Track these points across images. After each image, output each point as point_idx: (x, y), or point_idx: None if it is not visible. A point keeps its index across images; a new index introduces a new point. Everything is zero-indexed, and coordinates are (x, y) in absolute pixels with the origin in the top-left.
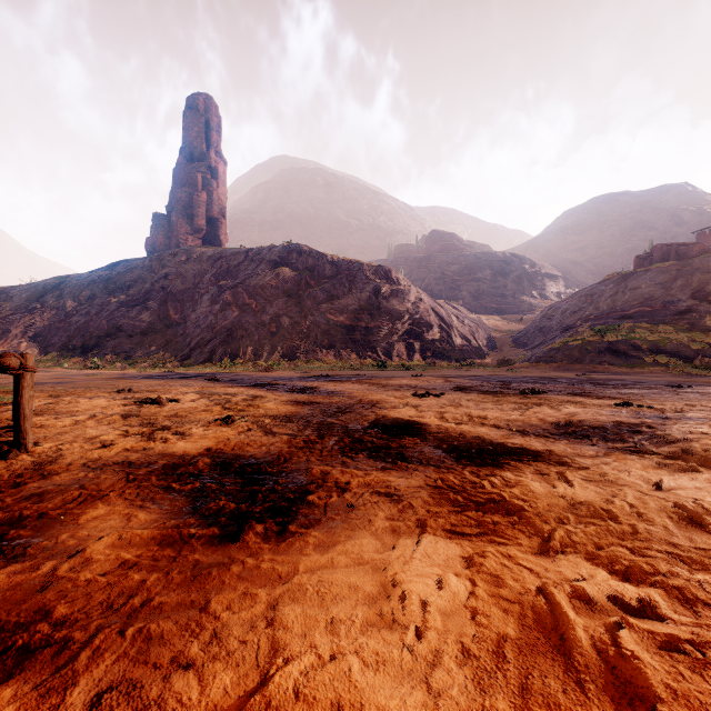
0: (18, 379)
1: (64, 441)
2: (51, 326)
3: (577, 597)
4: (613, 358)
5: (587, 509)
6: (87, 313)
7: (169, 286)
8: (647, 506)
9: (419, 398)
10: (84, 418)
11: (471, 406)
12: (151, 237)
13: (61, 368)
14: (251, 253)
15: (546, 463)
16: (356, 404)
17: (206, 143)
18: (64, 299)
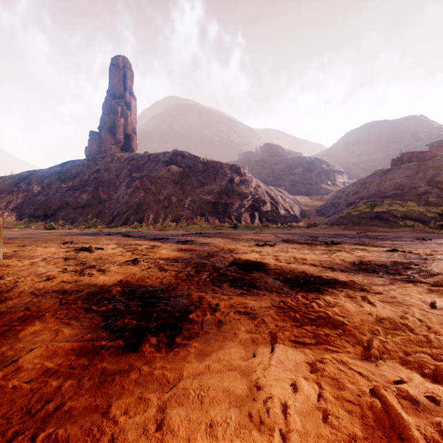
0: None
1: (21, 276)
2: (24, 202)
3: (403, 398)
4: (379, 222)
5: (389, 323)
6: (47, 194)
7: (100, 177)
8: (431, 320)
9: (260, 247)
10: (38, 260)
11: (294, 251)
12: (88, 146)
13: (30, 229)
14: (152, 156)
15: (352, 290)
16: (219, 251)
17: (123, 87)
18: (32, 185)
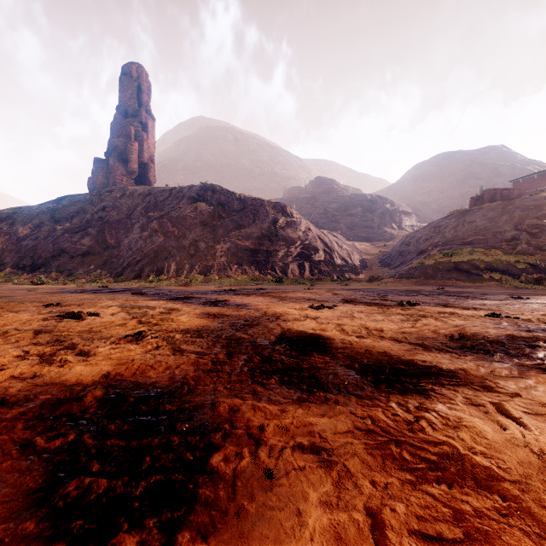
0: None
1: None
2: (4, 248)
3: None
4: (459, 275)
5: None
6: (36, 238)
7: (106, 216)
8: None
9: (316, 310)
10: None
11: (363, 317)
12: (92, 177)
13: (11, 283)
14: (174, 191)
15: (470, 388)
16: (261, 317)
17: (138, 103)
18: (17, 226)
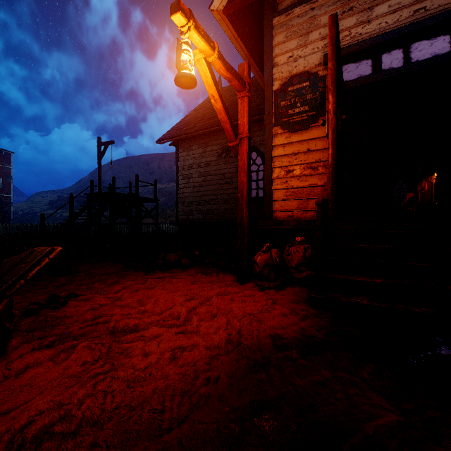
0: None
1: None
2: None
3: None
4: None
5: None
6: None
7: None
8: None
9: None
10: None
11: None
12: None
13: None
14: None
15: None
16: None
17: None
18: None
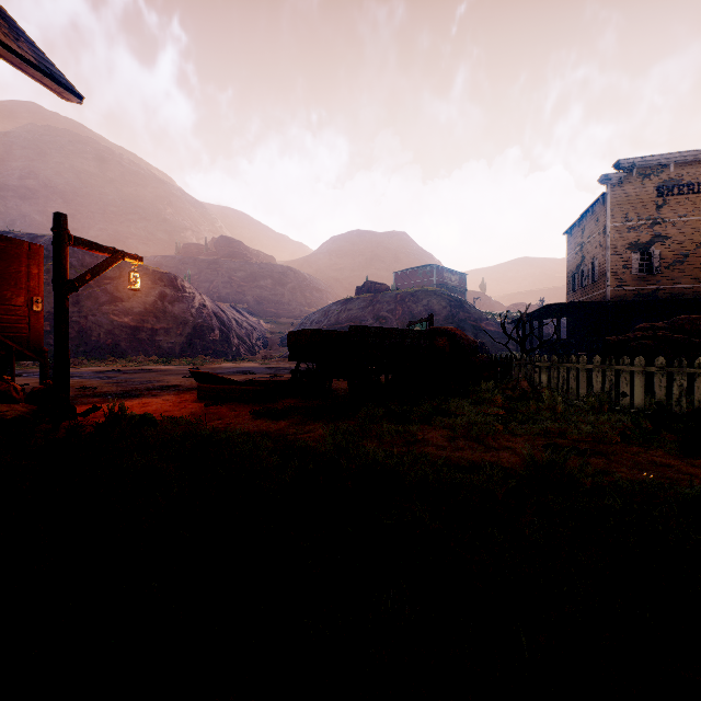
0: (3, 370)
1: None
2: None
3: (193, 396)
4: None
5: None
6: None
7: None
8: None
9: (186, 378)
10: None
11: None
12: None
13: None
14: None
15: None
16: (149, 382)
17: None
18: None
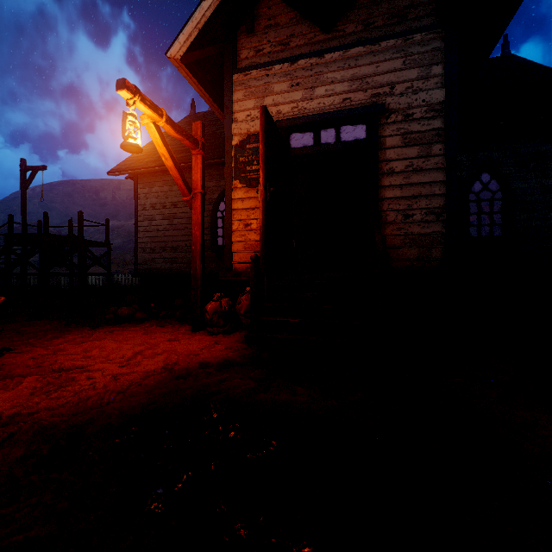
0: None
1: None
2: None
3: None
4: None
5: None
6: None
7: None
8: None
9: None
10: None
11: None
12: None
13: None
14: None
15: None
16: None
17: None
18: None
